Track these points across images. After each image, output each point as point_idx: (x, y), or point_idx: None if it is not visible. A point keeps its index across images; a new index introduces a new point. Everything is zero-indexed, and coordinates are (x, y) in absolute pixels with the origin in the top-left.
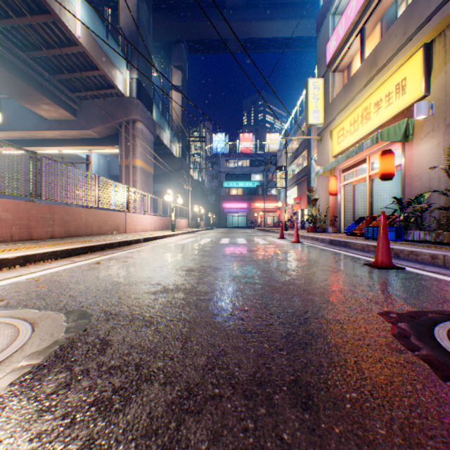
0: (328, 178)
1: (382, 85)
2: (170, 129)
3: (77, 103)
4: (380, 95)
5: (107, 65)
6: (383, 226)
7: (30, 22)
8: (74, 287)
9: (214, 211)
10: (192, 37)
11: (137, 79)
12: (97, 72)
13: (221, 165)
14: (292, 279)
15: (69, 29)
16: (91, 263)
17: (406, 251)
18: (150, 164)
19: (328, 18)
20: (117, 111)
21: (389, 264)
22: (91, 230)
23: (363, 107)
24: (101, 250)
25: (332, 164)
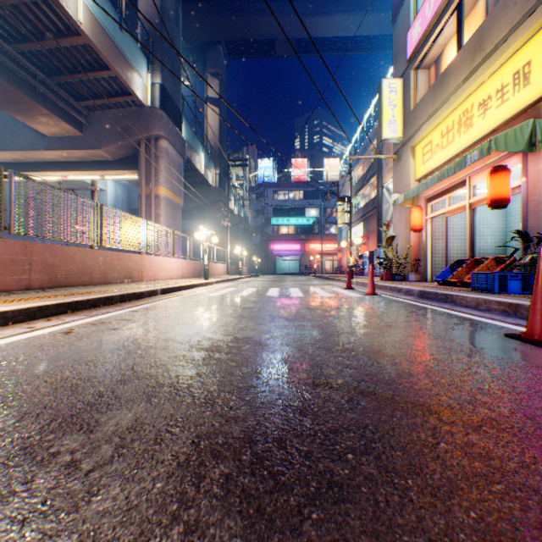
0: (408, 209)
1: (491, 76)
2: (205, 151)
3: (84, 114)
4: (489, 91)
5: (121, 63)
6: None
7: (14, 1)
8: None
9: (260, 254)
10: (232, 37)
11: (161, 85)
12: (107, 73)
13: (268, 197)
14: (403, 373)
15: (66, 12)
16: (57, 332)
17: None
18: (178, 194)
19: None
20: (134, 125)
21: None
22: (91, 277)
23: (462, 111)
24: (91, 308)
25: (417, 188)
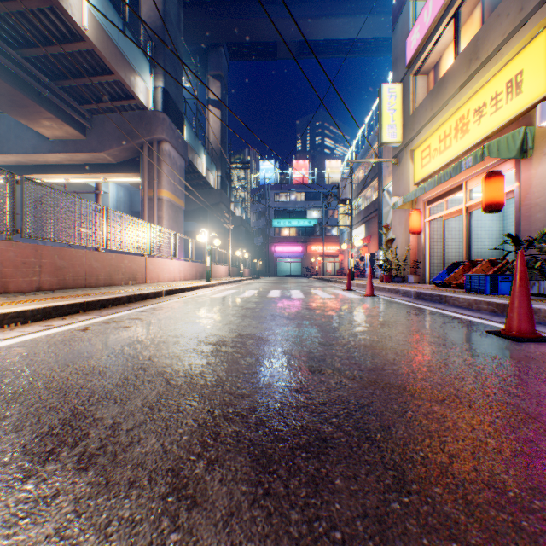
0: (408, 212)
1: (486, 84)
2: (206, 154)
3: (87, 118)
4: (483, 99)
5: (124, 68)
6: (521, 274)
7: (20, 9)
8: (9, 380)
9: (262, 256)
10: (233, 39)
11: (163, 88)
12: (111, 77)
13: (269, 199)
14: (388, 363)
15: (71, 18)
16: (74, 329)
17: (545, 311)
18: (180, 196)
19: (409, 5)
20: (137, 128)
21: (533, 334)
22: (97, 279)
23: (459, 117)
24: (101, 308)
25: (415, 192)
